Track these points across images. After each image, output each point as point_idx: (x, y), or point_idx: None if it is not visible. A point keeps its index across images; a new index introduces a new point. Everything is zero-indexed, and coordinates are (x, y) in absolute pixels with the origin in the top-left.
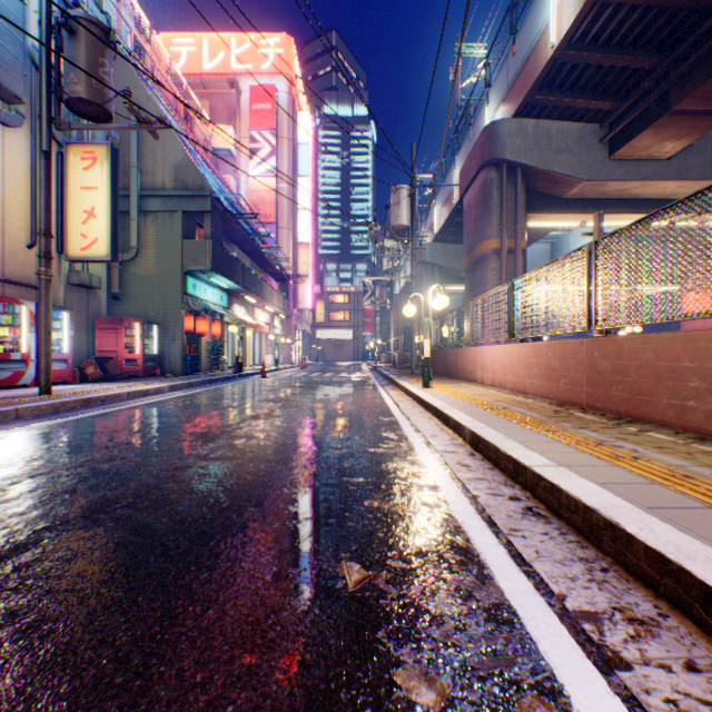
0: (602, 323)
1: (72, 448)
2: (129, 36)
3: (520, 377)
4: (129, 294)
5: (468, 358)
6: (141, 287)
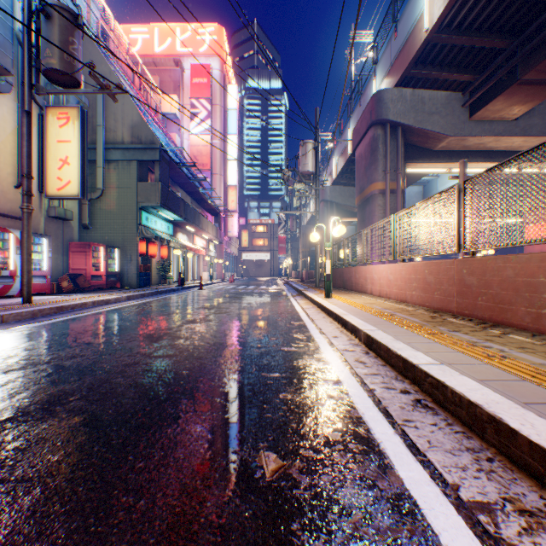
0: (469, 246)
1: (43, 348)
2: (97, 24)
3: (402, 290)
4: (96, 224)
5: (360, 275)
6: (105, 219)
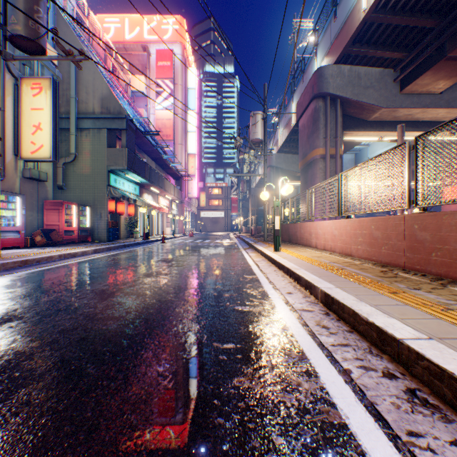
0: (421, 202)
1: None
2: (72, 11)
3: (347, 244)
4: (70, 185)
5: (305, 230)
6: (78, 181)
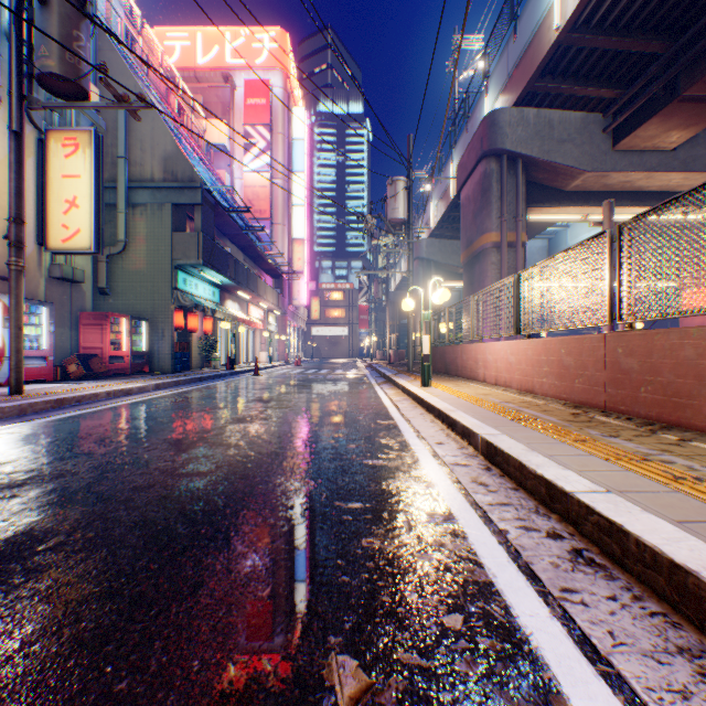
0: (627, 316)
1: (20, 461)
2: (119, 25)
3: (527, 376)
4: (117, 289)
5: (469, 355)
6: (129, 282)
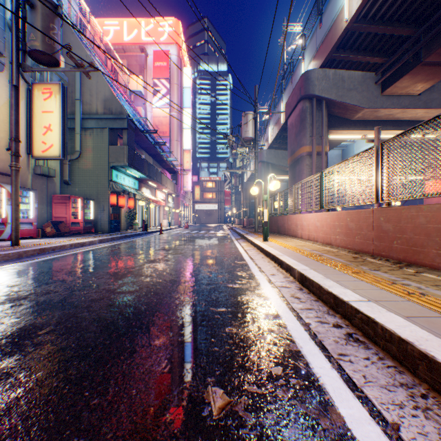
0: (386, 198)
1: (22, 284)
2: (76, 17)
3: (327, 234)
4: (75, 181)
5: (292, 222)
6: (83, 176)
